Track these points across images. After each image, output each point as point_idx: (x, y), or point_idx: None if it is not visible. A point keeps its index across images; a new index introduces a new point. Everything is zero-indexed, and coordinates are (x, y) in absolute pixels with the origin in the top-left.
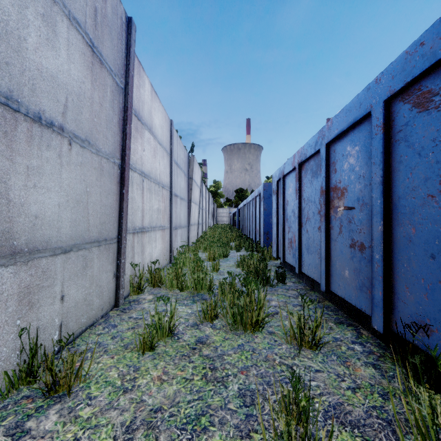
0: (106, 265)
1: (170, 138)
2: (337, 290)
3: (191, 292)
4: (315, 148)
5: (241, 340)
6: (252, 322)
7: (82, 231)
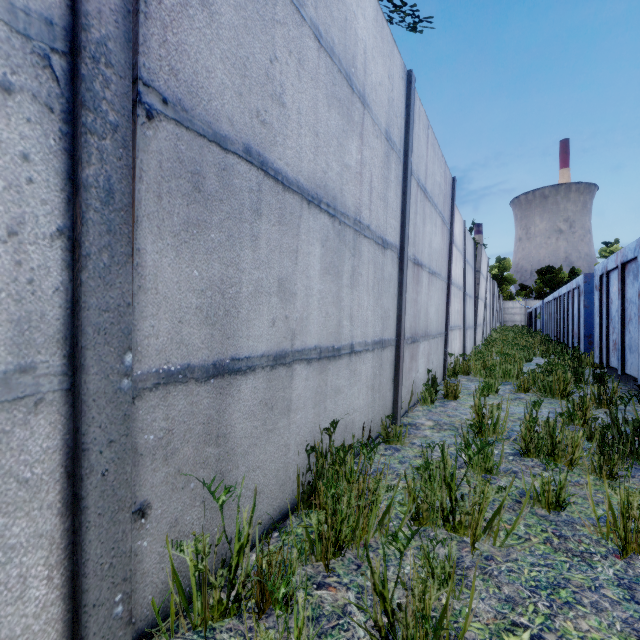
0: (441, 350)
1: (463, 239)
2: None
3: (500, 379)
4: (634, 254)
5: (550, 401)
6: (559, 391)
7: (437, 327)
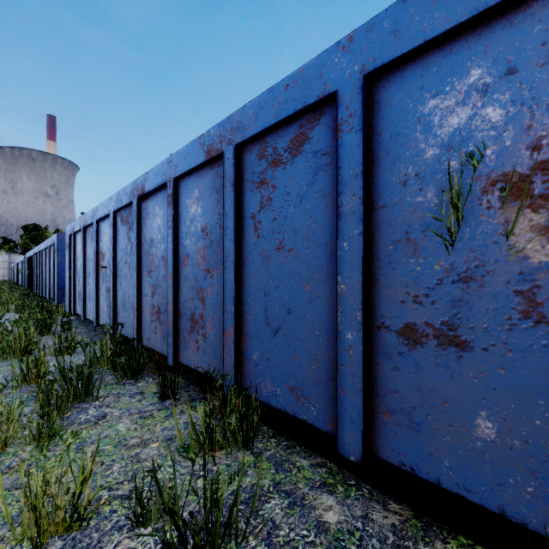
0: None
1: None
2: (102, 322)
3: None
4: (92, 220)
5: (10, 362)
6: (21, 349)
7: None
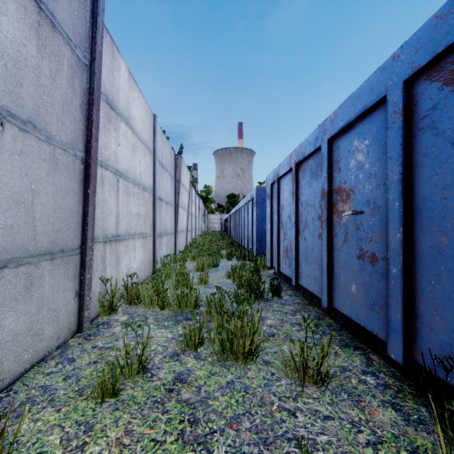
0: (63, 283)
1: (153, 135)
2: (342, 307)
3: (174, 310)
4: (315, 145)
5: (231, 374)
6: (244, 351)
7: (23, 240)
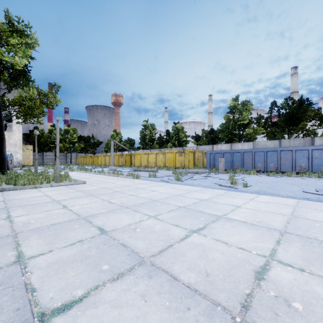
0: None
1: None
2: None
3: None
4: None
5: None
6: None
7: None
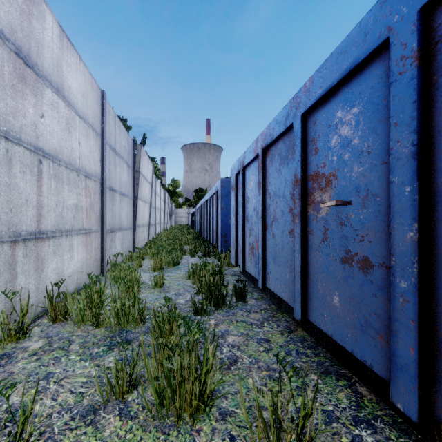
0: None
1: (101, 115)
2: (320, 322)
3: (111, 329)
4: (286, 123)
5: None
6: (192, 404)
7: None
